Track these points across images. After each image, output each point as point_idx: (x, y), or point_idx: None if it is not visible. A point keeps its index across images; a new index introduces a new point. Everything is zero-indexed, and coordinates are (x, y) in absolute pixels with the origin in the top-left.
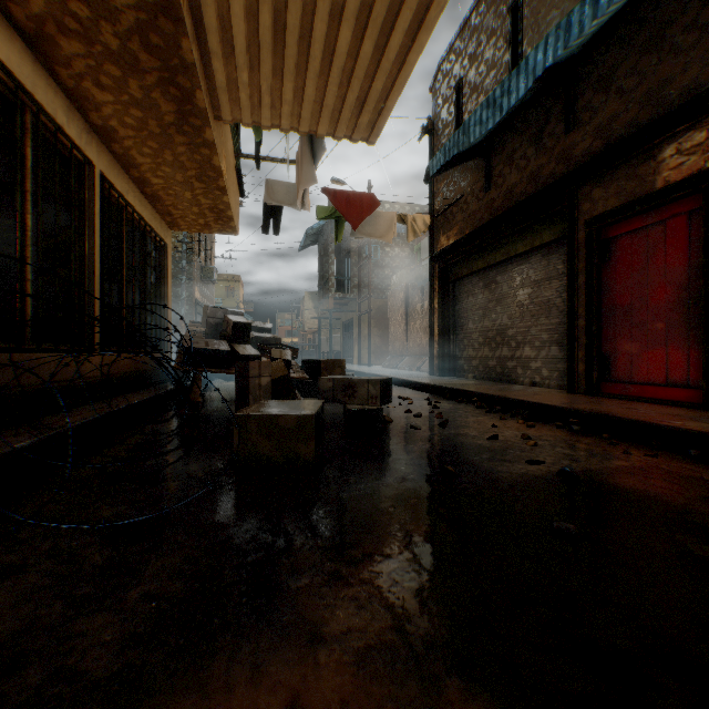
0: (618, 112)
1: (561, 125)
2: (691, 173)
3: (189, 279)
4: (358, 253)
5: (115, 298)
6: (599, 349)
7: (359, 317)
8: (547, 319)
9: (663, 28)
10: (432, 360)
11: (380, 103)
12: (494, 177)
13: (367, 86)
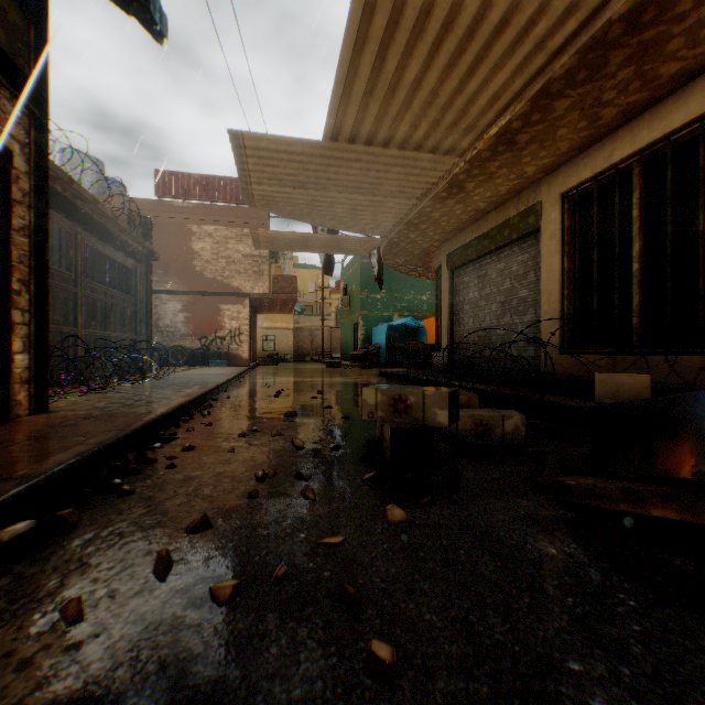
0: None
1: None
2: None
3: None
4: None
5: None
6: None
7: None
8: None
9: None
10: None
11: None
12: None
13: (396, 10)
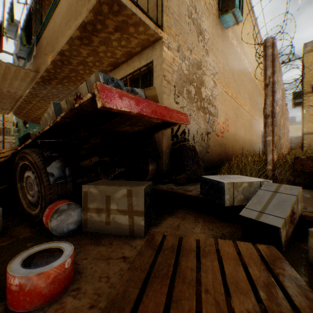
0: None
1: None
2: None
3: None
4: None
5: None
6: None
7: None
8: None
9: None
10: None
11: None
12: None
13: None
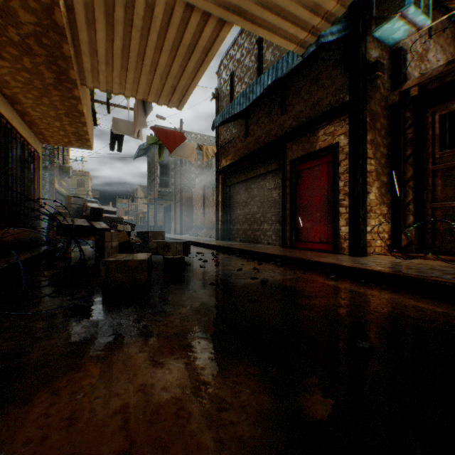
0: (303, 109)
1: (280, 110)
2: (329, 144)
3: (52, 175)
4: (174, 163)
5: (4, 190)
6: (296, 225)
7: (175, 204)
8: (275, 209)
9: (319, 74)
10: (218, 231)
11: (184, 91)
12: (249, 131)
13: (176, 82)
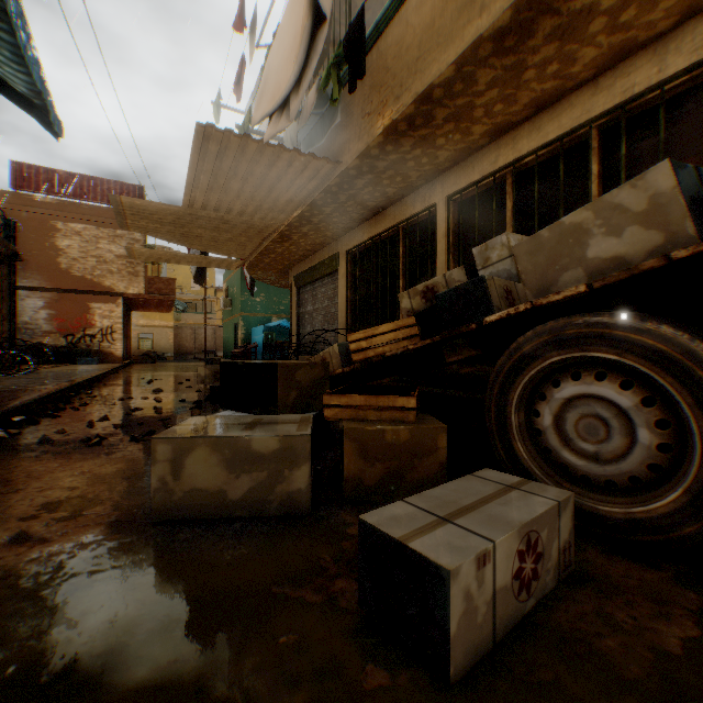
0: None
1: None
2: None
3: None
4: None
5: None
6: None
7: None
8: None
9: None
10: None
11: (204, 153)
12: None
13: (217, 164)
